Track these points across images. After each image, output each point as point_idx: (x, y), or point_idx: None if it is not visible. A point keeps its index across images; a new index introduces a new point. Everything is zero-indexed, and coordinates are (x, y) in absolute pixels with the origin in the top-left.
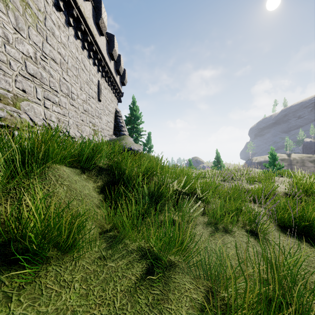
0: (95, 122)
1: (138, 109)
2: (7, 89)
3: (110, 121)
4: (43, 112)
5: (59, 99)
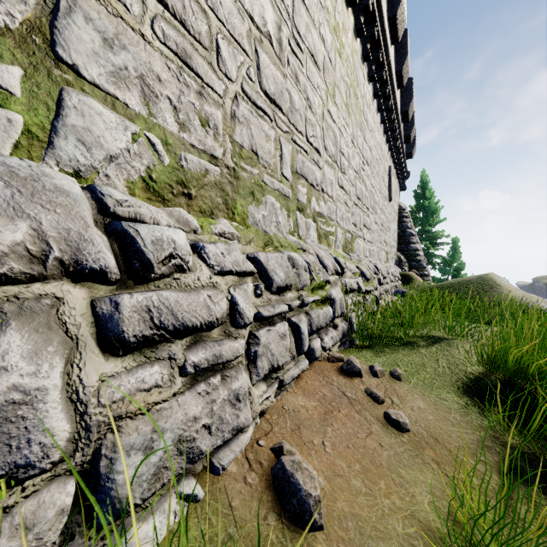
0: (387, 238)
1: (431, 194)
2: (348, 230)
3: (395, 229)
4: (362, 247)
5: (369, 219)
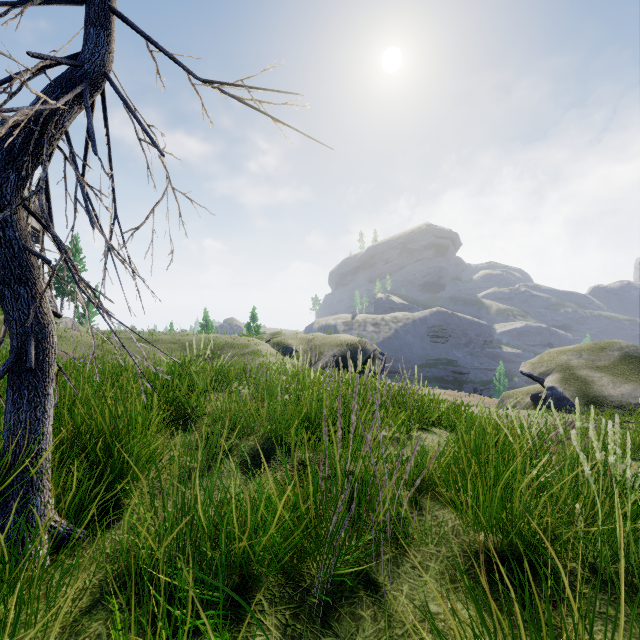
0: None
1: (75, 249)
2: None
3: None
4: None
5: None
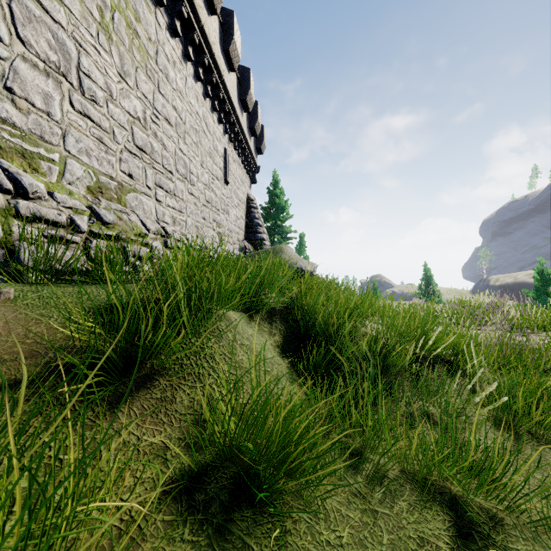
0: (221, 220)
1: (283, 193)
2: (110, 175)
3: (241, 216)
4: (154, 209)
5: (174, 185)
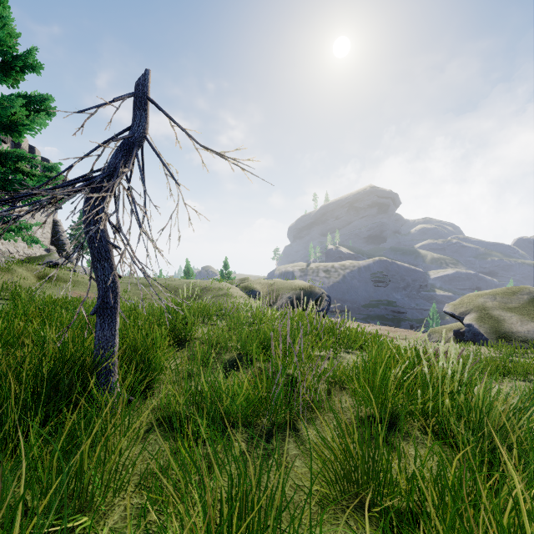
0: None
1: None
2: None
3: (47, 231)
4: None
5: None
